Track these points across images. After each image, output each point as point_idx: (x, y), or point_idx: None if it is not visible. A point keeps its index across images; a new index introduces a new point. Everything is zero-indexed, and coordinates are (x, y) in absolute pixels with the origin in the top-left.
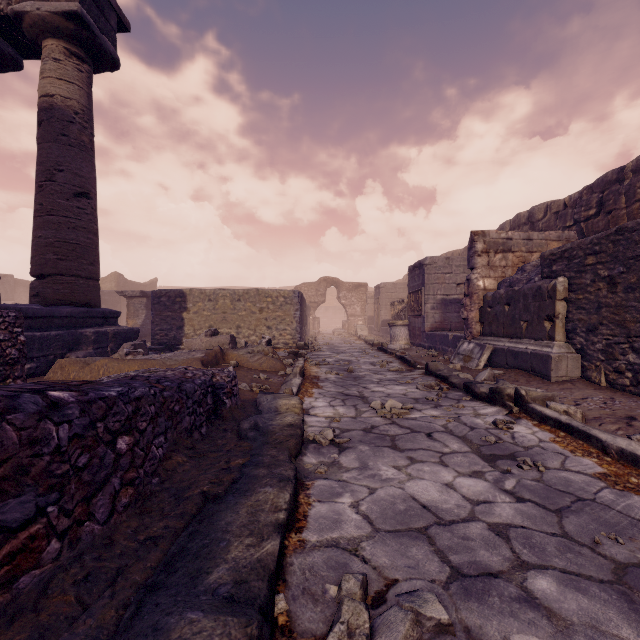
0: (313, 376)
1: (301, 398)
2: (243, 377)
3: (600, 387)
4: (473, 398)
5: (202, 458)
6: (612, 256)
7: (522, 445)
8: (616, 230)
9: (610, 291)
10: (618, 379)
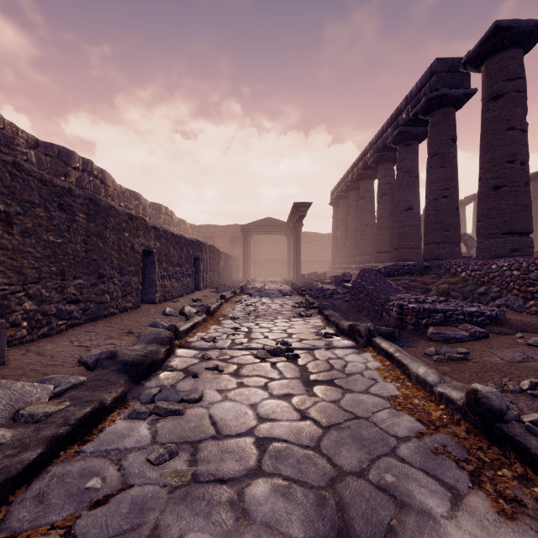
0: (521, 500)
1: (382, 361)
2: (537, 374)
3: (13, 349)
4: (161, 369)
5: (365, 317)
6: (10, 190)
7: (223, 333)
8: (15, 162)
9: (7, 231)
10: (17, 333)
